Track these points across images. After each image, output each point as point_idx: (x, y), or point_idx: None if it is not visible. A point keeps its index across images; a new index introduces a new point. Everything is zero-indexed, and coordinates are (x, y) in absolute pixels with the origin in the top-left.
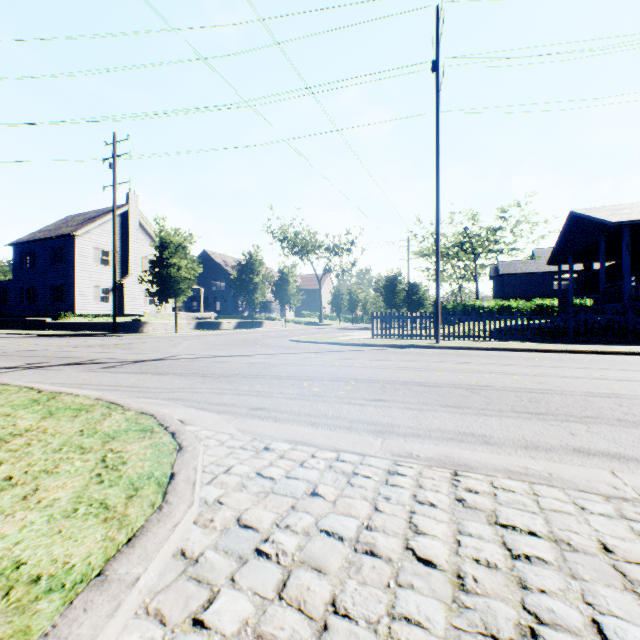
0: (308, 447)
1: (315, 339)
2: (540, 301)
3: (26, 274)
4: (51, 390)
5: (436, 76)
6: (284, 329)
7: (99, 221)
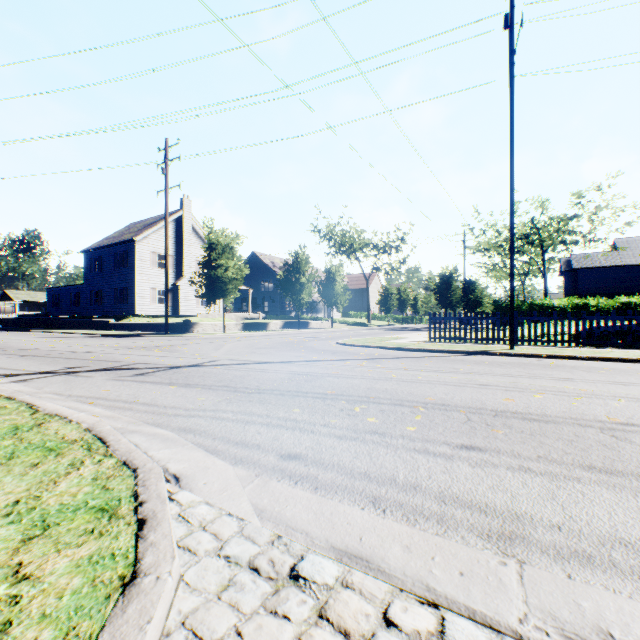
0: (373, 579)
1: (364, 342)
2: (626, 298)
3: (95, 278)
4: (48, 410)
5: (510, 32)
6: (331, 330)
7: (156, 226)
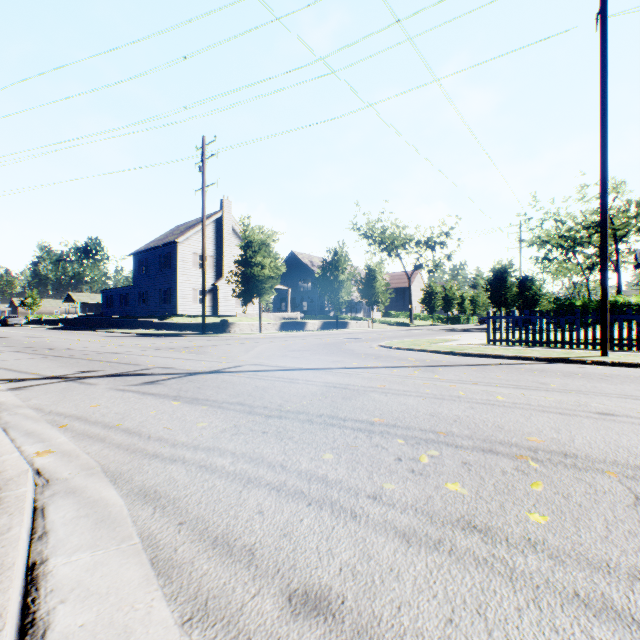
0: None
1: (411, 345)
2: None
3: (142, 280)
4: None
5: None
6: (371, 330)
7: (197, 228)
